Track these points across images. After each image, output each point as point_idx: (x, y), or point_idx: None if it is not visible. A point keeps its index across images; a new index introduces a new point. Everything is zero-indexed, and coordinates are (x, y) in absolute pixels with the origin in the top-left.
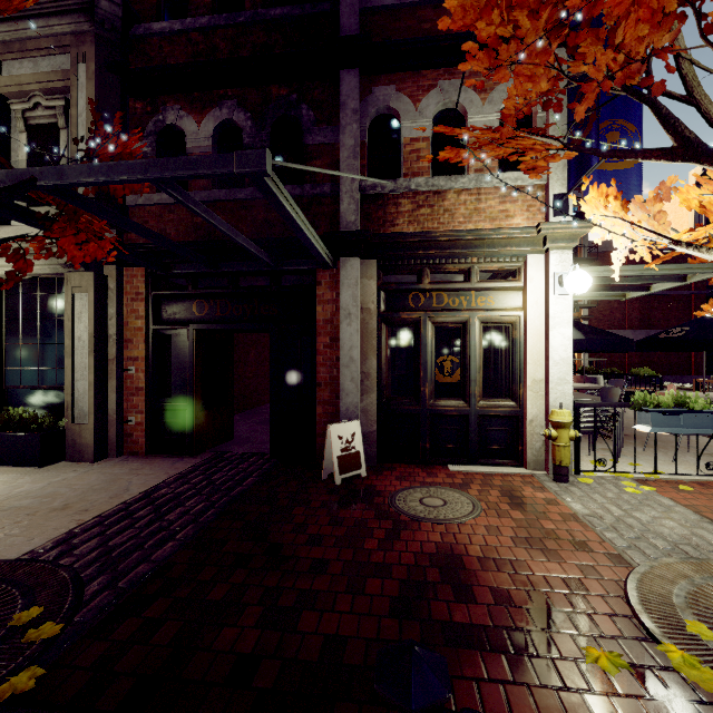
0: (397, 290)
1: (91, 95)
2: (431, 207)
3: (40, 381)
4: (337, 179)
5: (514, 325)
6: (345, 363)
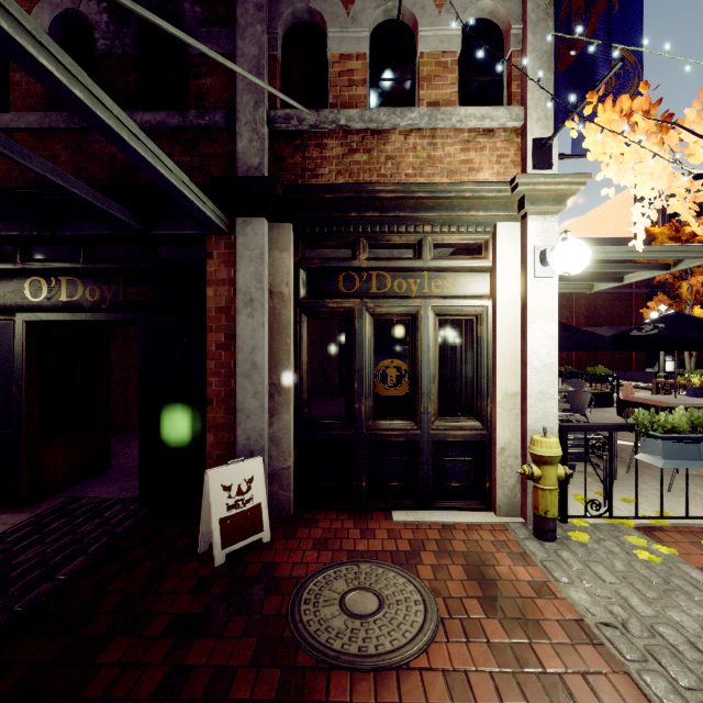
0: (322, 268)
1: None
2: (369, 152)
3: None
4: (235, 107)
5: (479, 319)
6: (245, 372)
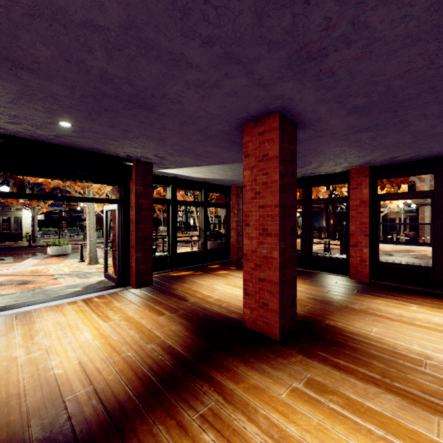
0: None
1: None
2: None
3: None
4: None
5: (21, 218)
6: None
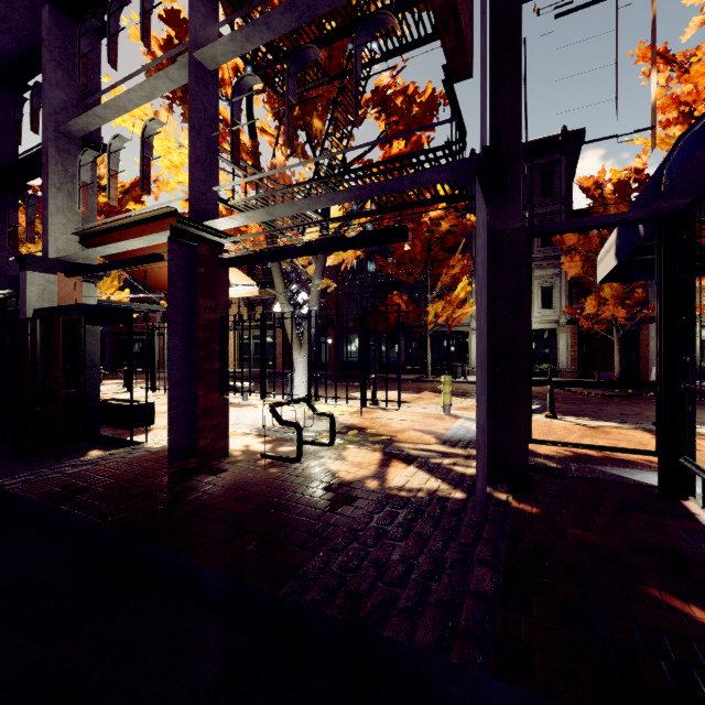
0: None
1: (567, 280)
2: None
3: (545, 357)
4: (647, 300)
5: None
6: (652, 352)
